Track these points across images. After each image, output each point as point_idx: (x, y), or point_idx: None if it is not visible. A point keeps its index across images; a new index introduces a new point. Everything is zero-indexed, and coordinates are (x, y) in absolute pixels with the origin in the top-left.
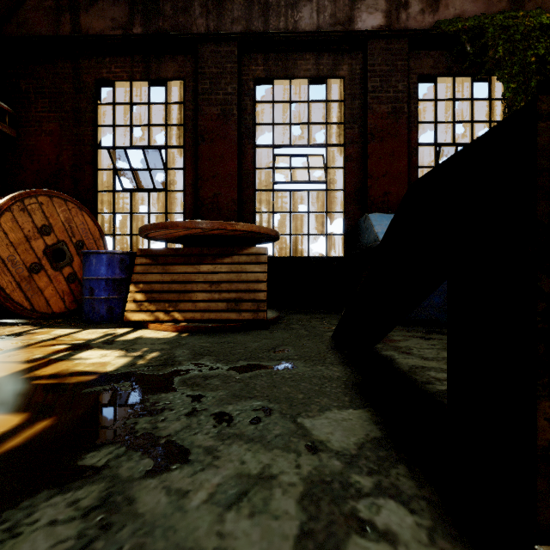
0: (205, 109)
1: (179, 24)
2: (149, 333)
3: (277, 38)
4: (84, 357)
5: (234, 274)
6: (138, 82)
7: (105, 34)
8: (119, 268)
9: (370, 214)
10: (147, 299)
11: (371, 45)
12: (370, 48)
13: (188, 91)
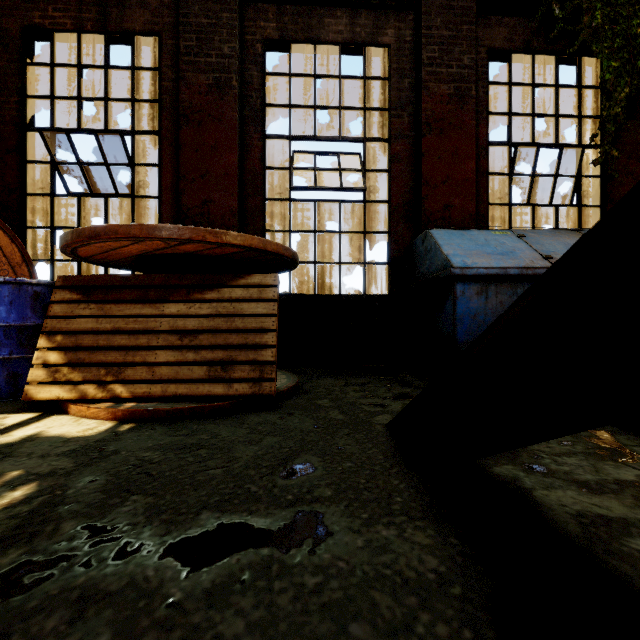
0: (190, 77)
1: None
2: (63, 423)
3: None
4: None
5: (221, 318)
6: (90, 34)
7: None
8: (32, 308)
9: (433, 230)
10: (67, 361)
11: (427, 0)
12: (426, 4)
13: (166, 52)
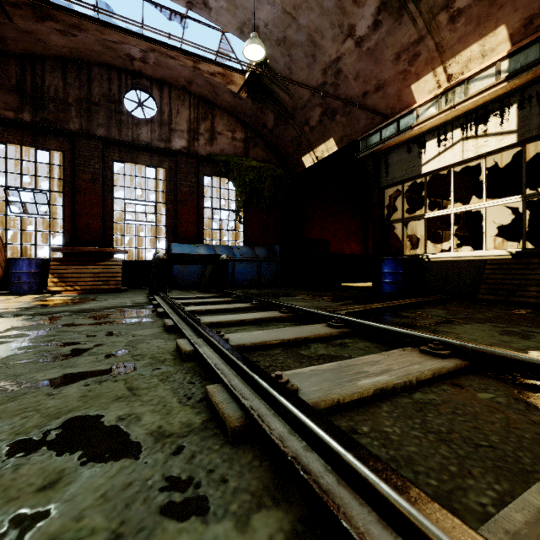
0: (81, 175)
1: (60, 118)
2: (65, 295)
3: (127, 140)
4: (52, 298)
5: (106, 270)
6: (27, 146)
7: (4, 117)
8: (36, 266)
9: (173, 243)
10: (60, 281)
11: (179, 158)
12: (179, 159)
13: (67, 160)
